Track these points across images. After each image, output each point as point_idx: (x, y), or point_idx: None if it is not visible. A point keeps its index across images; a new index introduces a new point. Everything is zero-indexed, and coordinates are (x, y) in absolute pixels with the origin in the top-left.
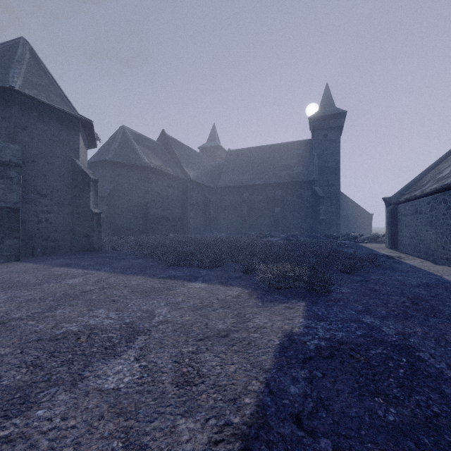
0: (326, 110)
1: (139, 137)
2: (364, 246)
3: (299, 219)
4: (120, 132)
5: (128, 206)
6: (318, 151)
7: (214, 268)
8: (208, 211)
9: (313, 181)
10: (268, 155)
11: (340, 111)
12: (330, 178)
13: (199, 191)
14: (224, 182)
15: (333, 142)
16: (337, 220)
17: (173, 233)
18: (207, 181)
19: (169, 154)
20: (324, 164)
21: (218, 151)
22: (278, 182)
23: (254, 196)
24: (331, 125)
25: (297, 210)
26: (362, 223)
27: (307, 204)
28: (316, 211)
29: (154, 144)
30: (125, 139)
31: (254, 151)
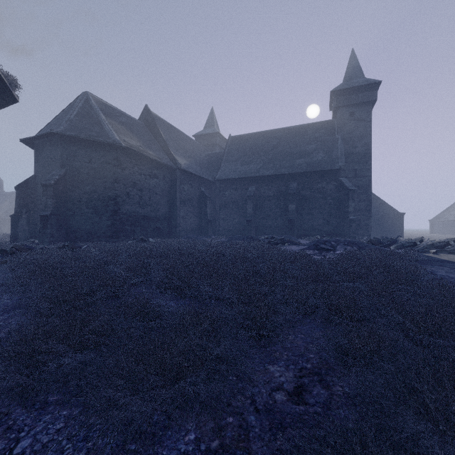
0: (353, 81)
1: (111, 109)
2: (453, 262)
3: (319, 219)
4: (81, 99)
5: (89, 199)
6: (343, 133)
7: (178, 410)
8: (204, 209)
9: (338, 170)
10: (278, 140)
11: (372, 81)
12: (358, 167)
13: (193, 184)
14: (224, 173)
15: (362, 122)
16: (367, 221)
17: (158, 237)
18: (203, 172)
19: (153, 136)
20: (350, 150)
21: (216, 139)
22: (293, 172)
23: (261, 191)
24: (360, 99)
25: (316, 207)
26: (391, 225)
27: (330, 199)
28: (342, 209)
29: (133, 122)
30: (87, 108)
31: (261, 137)
